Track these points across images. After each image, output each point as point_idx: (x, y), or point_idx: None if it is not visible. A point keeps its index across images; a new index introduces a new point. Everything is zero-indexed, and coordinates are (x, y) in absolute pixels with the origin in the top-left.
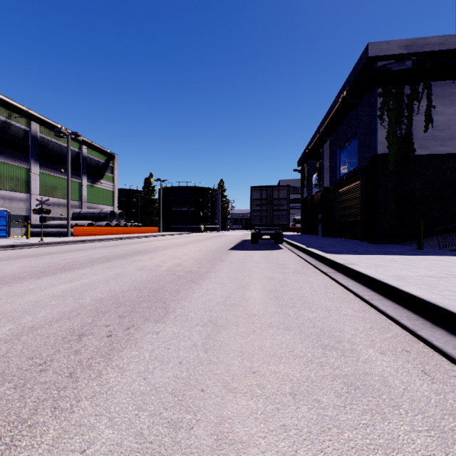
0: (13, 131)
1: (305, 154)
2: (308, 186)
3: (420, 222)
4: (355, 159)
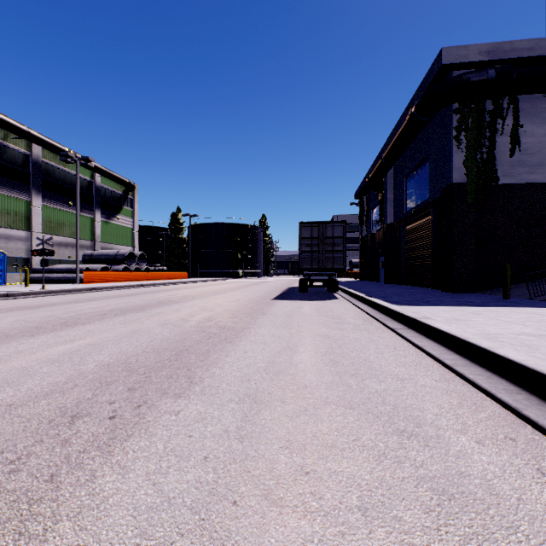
0: (10, 155)
1: (364, 184)
2: (368, 222)
3: (506, 266)
4: (425, 189)
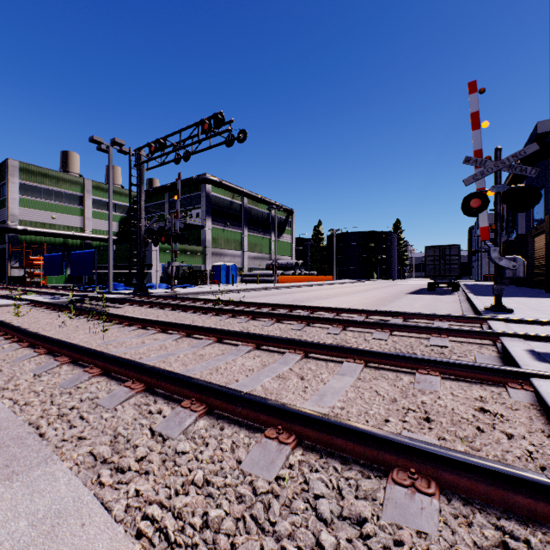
0: (234, 207)
1: None
2: (508, 229)
3: None
4: (543, 210)
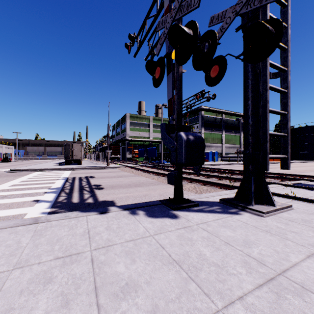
0: (217, 120)
1: None
2: None
3: None
4: None
